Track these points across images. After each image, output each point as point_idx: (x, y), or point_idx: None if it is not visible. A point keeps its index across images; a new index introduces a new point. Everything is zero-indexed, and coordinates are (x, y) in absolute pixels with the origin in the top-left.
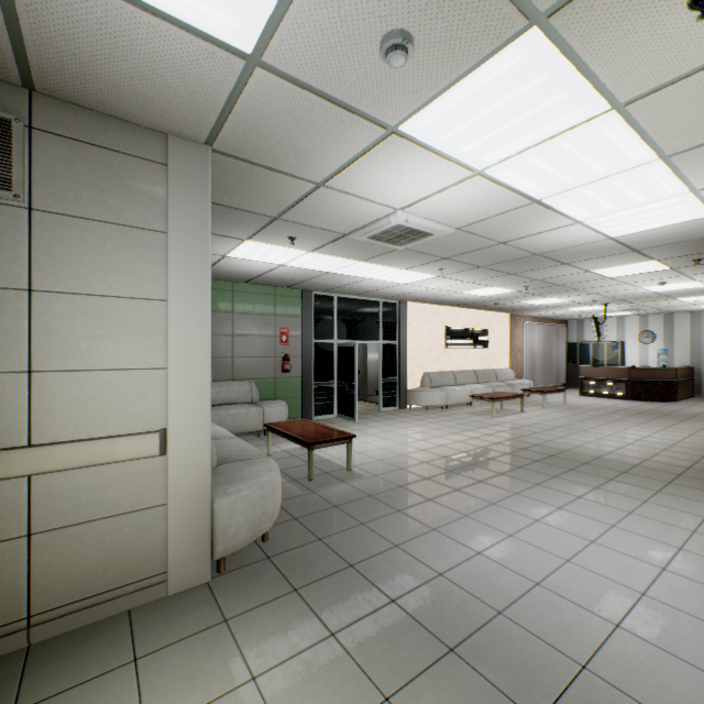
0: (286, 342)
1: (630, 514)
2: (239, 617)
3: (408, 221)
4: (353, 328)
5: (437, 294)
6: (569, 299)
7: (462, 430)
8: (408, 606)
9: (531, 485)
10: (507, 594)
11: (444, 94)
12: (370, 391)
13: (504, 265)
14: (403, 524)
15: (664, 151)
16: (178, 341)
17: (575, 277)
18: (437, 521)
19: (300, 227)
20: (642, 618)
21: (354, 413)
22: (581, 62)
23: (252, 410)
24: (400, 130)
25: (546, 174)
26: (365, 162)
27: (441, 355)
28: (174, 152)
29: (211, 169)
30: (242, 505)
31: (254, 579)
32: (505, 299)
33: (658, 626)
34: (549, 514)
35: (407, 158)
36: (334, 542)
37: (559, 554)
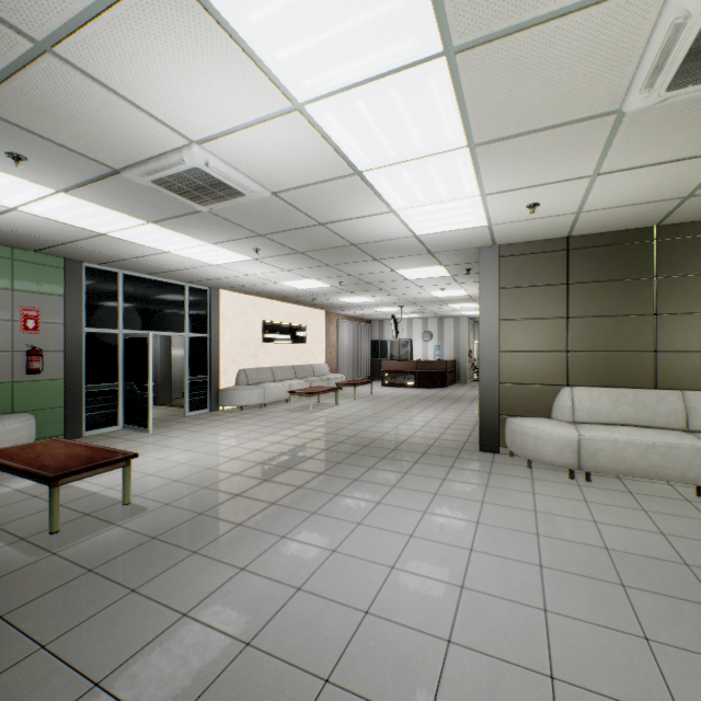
0: (35, 330)
1: (436, 495)
2: None
3: (210, 165)
4: (148, 315)
5: (254, 282)
6: (375, 299)
7: (281, 429)
8: None
9: (351, 482)
10: (335, 644)
11: None
12: (175, 393)
13: (323, 254)
14: (199, 572)
15: (474, 137)
16: None
17: (383, 276)
18: (247, 556)
19: (28, 136)
20: (468, 620)
21: (148, 421)
22: None
23: None
24: None
25: (371, 134)
26: (125, 21)
27: (259, 351)
28: None
29: None
30: None
31: None
32: (322, 295)
33: (482, 625)
34: (370, 512)
35: (198, 41)
36: (73, 644)
37: (384, 562)
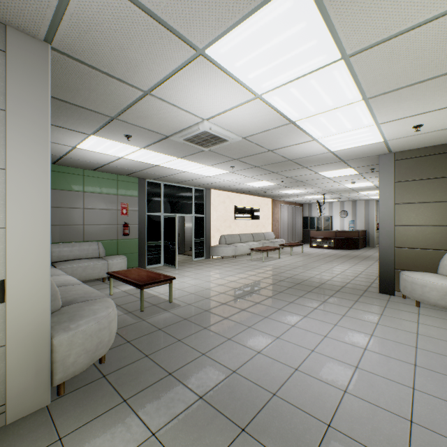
0: (126, 214)
1: (344, 316)
2: (73, 434)
3: (212, 129)
4: (175, 205)
5: (229, 184)
6: (305, 191)
7: (245, 271)
8: (212, 400)
9: (288, 303)
10: (278, 380)
11: (238, 26)
12: (186, 247)
13: (271, 166)
14: (208, 337)
15: (366, 94)
16: (17, 204)
17: (310, 176)
18: (231, 333)
19: (134, 127)
20: (358, 384)
21: (175, 262)
22: (328, 17)
23: (99, 263)
24: (206, 53)
25: (299, 102)
26: (181, 77)
27: (232, 224)
28: (13, 41)
29: (53, 67)
30: (80, 338)
31: (90, 396)
32: (270, 189)
33: (367, 388)
34: (299, 321)
35: (211, 78)
36: (158, 357)
37: (307, 347)
